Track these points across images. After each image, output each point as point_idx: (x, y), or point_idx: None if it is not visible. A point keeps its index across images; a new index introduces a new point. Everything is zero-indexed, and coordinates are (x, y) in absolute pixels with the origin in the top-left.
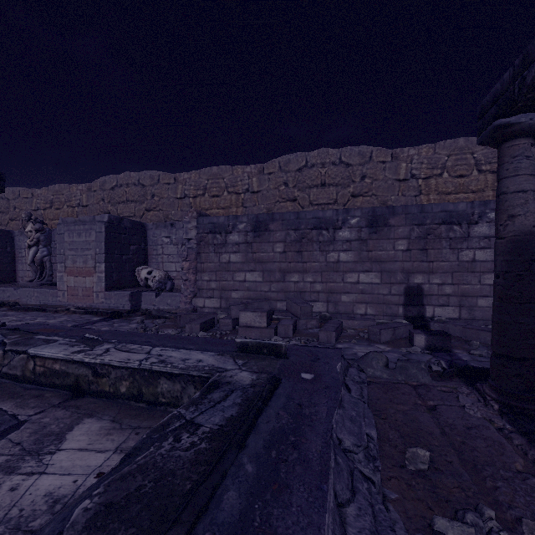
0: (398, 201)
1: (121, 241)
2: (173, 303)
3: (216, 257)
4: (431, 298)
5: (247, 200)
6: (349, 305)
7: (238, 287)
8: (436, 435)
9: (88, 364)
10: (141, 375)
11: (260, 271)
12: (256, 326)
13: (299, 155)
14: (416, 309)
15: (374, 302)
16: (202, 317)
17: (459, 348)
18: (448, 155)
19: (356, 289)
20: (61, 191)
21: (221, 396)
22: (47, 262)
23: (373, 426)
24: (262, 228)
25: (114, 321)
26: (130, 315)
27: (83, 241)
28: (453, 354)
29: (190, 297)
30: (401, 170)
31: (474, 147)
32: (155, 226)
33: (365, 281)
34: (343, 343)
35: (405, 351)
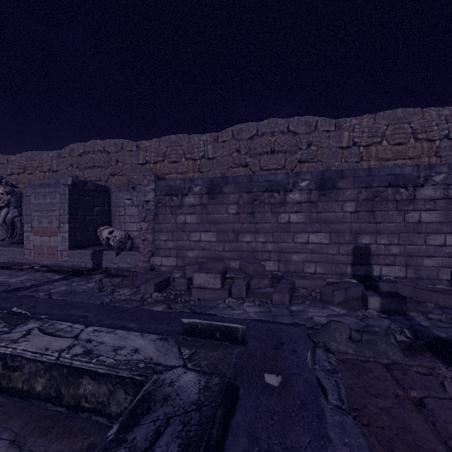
0: (341, 167)
1: (85, 202)
2: (132, 262)
3: (173, 218)
4: (378, 257)
5: (203, 165)
6: (299, 264)
7: (194, 246)
8: None
9: None
10: (59, 372)
11: (214, 231)
12: (210, 287)
13: (251, 125)
14: (364, 268)
15: (324, 261)
16: (158, 276)
17: (413, 310)
18: (387, 124)
19: (306, 249)
20: (33, 158)
21: (149, 436)
22: (17, 222)
23: None
24: (217, 191)
25: (73, 280)
26: (91, 273)
27: (48, 202)
28: (410, 318)
29: (148, 256)
30: (344, 139)
31: (411, 117)
32: (118, 189)
33: (315, 241)
34: (297, 304)
35: (362, 315)
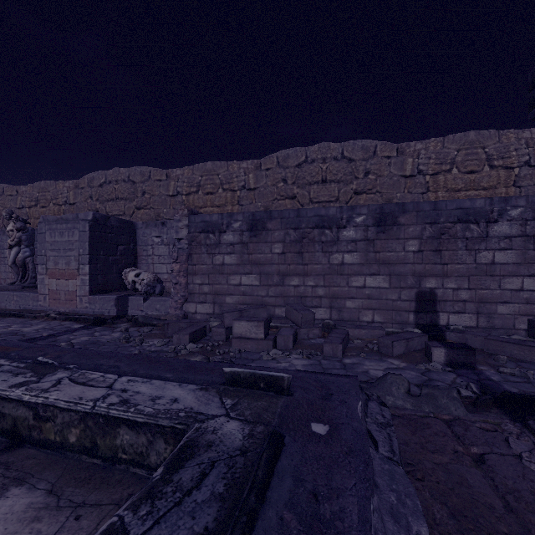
0: (404, 199)
1: (107, 241)
2: (162, 309)
3: (209, 258)
4: (446, 304)
5: (244, 197)
6: (355, 311)
7: (233, 291)
8: (500, 513)
9: (27, 404)
10: (95, 422)
11: (257, 274)
12: (252, 337)
13: (299, 150)
14: (429, 316)
15: (382, 308)
16: (192, 325)
17: (483, 363)
18: (458, 149)
19: (362, 294)
20: (47, 188)
21: (195, 477)
22: (29, 263)
23: (420, 515)
24: (259, 227)
25: (96, 329)
26: (115, 322)
27: (65, 241)
28: (479, 372)
29: (180, 302)
30: (407, 166)
31: (485, 141)
32: (145, 225)
33: (372, 285)
34: (351, 357)
35: (424, 368)
